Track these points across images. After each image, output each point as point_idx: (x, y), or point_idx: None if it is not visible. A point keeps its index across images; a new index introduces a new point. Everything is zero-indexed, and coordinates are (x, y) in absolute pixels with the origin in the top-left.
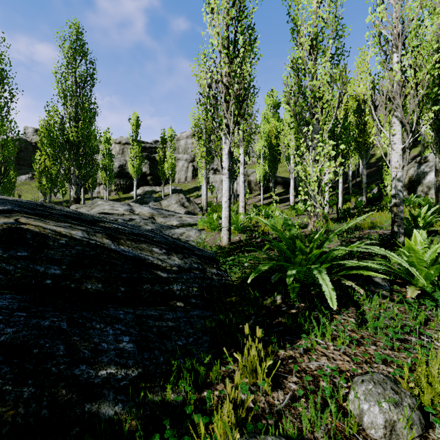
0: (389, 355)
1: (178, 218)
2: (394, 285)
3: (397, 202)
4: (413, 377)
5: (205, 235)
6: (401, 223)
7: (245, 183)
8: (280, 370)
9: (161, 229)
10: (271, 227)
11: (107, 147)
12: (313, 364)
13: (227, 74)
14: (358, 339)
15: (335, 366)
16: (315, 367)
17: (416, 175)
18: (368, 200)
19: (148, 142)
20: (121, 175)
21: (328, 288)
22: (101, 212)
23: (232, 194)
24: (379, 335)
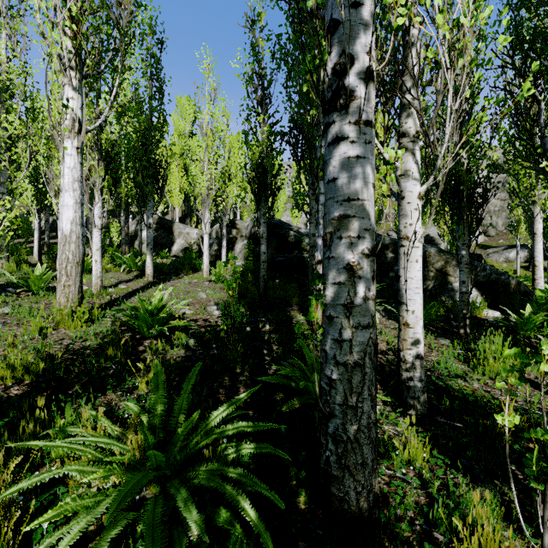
0: None
1: None
2: (24, 292)
3: None
4: None
5: None
6: None
7: None
8: None
9: None
10: None
11: None
12: None
13: None
14: None
15: None
16: None
17: (135, 231)
18: None
19: None
20: None
21: None
22: None
23: None
24: None
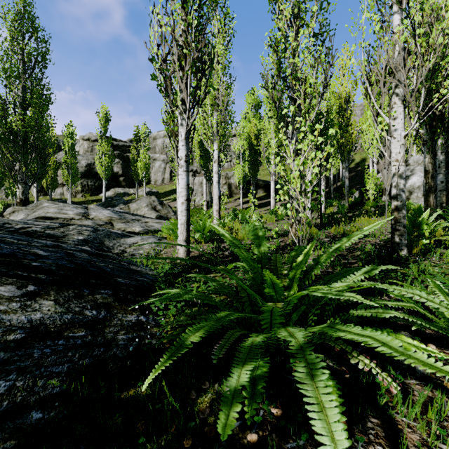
0: None
1: (142, 224)
2: (429, 344)
3: (398, 205)
4: None
5: (164, 245)
6: (404, 232)
7: (226, 186)
8: None
9: (104, 238)
10: (231, 241)
11: (70, 142)
12: None
13: (180, 27)
14: None
15: None
16: None
17: None
18: (349, 204)
19: (121, 140)
20: (89, 175)
21: None
22: (41, 216)
23: (210, 197)
24: None
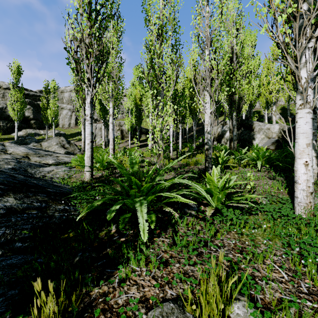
0: (187, 271)
1: (54, 158)
2: (201, 206)
3: (207, 147)
4: (200, 290)
5: (74, 172)
6: (210, 161)
7: (119, 131)
8: (85, 316)
9: (27, 167)
10: (118, 165)
11: None
12: (122, 298)
13: (87, 35)
14: (168, 259)
15: (138, 298)
16: (123, 301)
17: (221, 132)
18: (197, 146)
19: (32, 90)
20: (0, 117)
21: (143, 220)
22: None
23: (107, 139)
24: (183, 252)
